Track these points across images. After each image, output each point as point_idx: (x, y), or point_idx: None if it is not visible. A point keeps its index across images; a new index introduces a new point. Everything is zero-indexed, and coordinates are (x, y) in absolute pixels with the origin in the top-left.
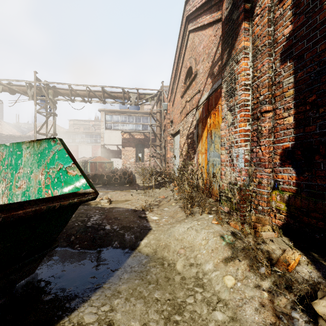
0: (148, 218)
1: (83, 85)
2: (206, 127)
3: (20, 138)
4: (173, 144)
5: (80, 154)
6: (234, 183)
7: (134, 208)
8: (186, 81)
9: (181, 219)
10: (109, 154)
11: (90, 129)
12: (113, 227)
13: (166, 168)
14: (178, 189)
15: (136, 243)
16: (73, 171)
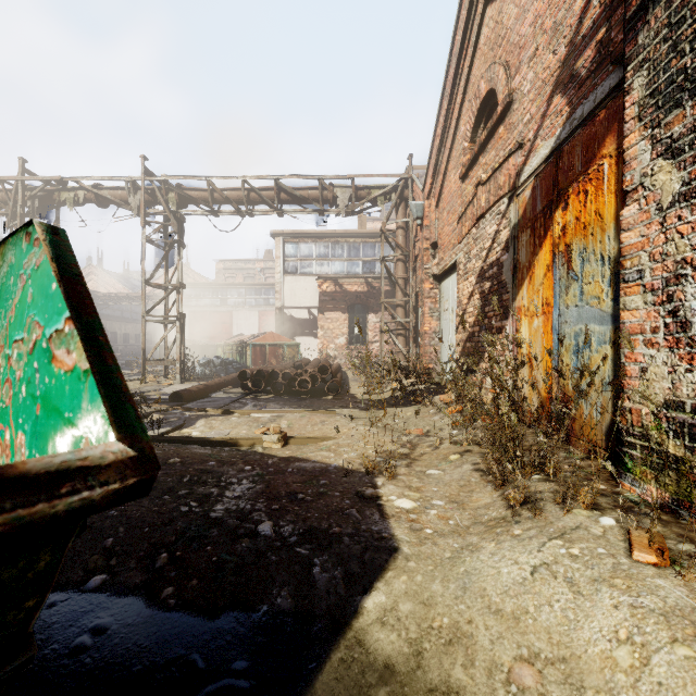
0: (384, 504)
1: (236, 177)
2: (548, 237)
3: (127, 300)
4: (439, 301)
5: (235, 329)
6: (695, 408)
7: (344, 462)
8: (476, 134)
9: (490, 518)
10: (292, 327)
11: (257, 278)
12: (280, 529)
13: (421, 358)
14: (458, 412)
15: (350, 600)
16: (65, 352)
